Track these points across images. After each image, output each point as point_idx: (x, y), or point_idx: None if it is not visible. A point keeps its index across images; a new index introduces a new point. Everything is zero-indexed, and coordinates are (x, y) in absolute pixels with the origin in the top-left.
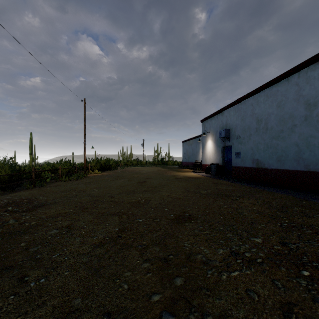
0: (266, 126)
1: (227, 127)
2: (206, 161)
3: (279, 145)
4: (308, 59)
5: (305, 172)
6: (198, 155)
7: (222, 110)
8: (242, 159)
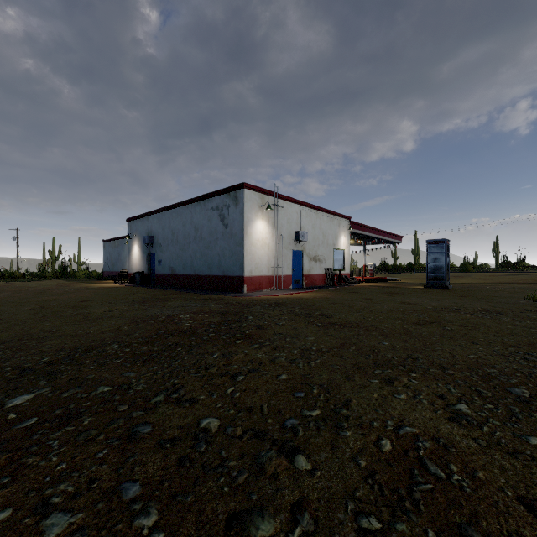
0: (177, 239)
1: (151, 234)
2: (133, 269)
3: (184, 256)
4: (195, 198)
5: (194, 275)
6: (126, 261)
7: (148, 214)
8: (163, 267)
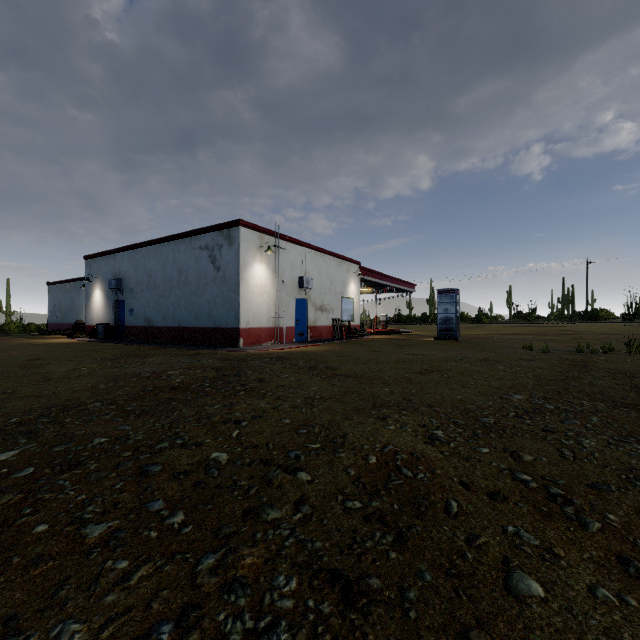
0: (155, 284)
1: (120, 276)
2: (93, 320)
3: (164, 304)
4: (179, 234)
5: (178, 328)
6: (82, 310)
7: (114, 252)
8: (136, 317)
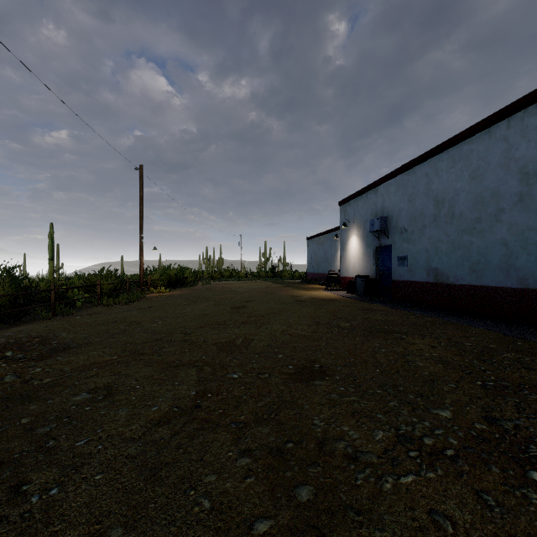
0: (452, 212)
1: (383, 214)
2: (348, 271)
3: (475, 245)
4: (525, 96)
5: (519, 290)
6: (333, 261)
7: (375, 184)
8: (411, 269)
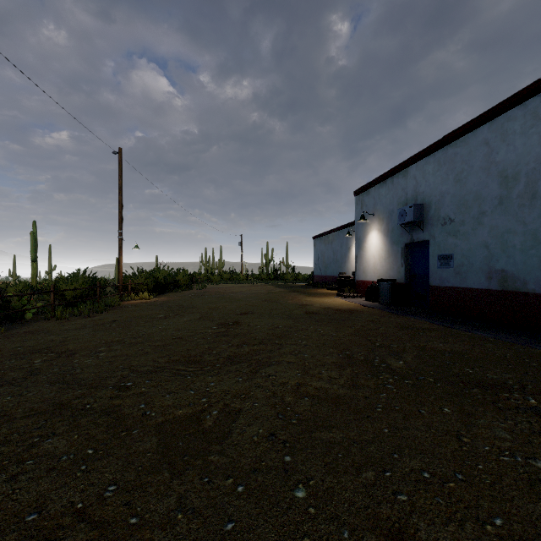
0: (533, 190)
1: (416, 202)
2: (366, 274)
3: None
4: None
5: None
6: (345, 262)
7: (405, 165)
8: (459, 271)
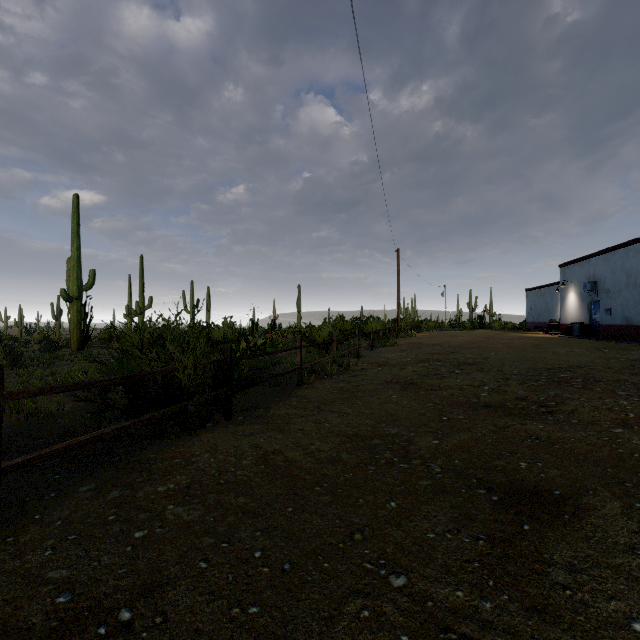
0: (635, 283)
1: (594, 279)
2: (567, 319)
3: None
4: None
5: None
6: (555, 311)
7: (588, 257)
8: (612, 317)
